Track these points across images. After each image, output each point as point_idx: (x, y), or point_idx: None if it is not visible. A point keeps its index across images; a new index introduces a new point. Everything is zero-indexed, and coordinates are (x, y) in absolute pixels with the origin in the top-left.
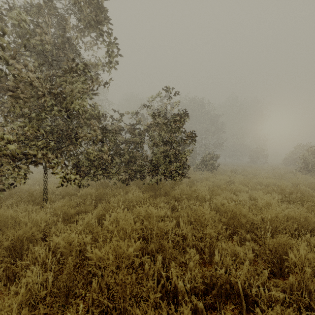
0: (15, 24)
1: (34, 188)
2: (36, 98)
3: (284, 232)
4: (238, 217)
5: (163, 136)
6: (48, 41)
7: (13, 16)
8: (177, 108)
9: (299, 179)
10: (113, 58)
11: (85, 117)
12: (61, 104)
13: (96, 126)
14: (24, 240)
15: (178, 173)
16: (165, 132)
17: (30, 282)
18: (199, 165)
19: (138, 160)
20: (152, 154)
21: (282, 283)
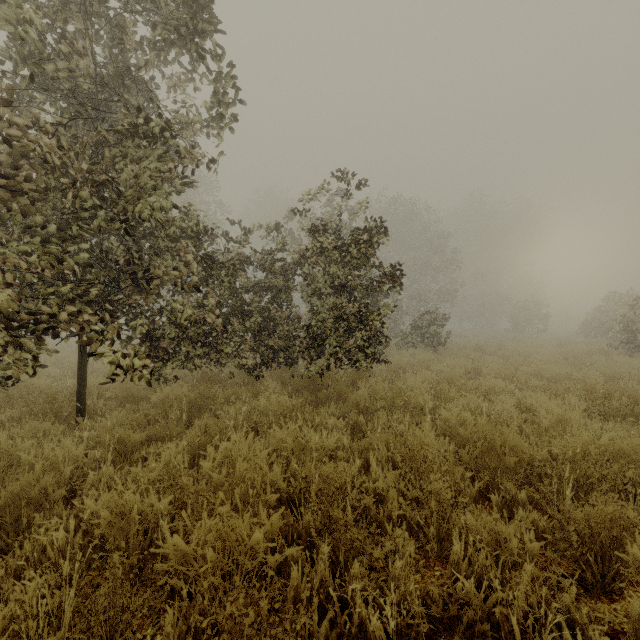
0: (13, 33)
1: (64, 384)
2: (61, 194)
3: (604, 488)
4: (500, 452)
5: (334, 275)
6: (86, 70)
7: (5, 12)
8: (363, 219)
9: (622, 367)
10: (226, 108)
11: (167, 235)
12: (114, 206)
13: (189, 254)
14: (22, 507)
15: (365, 354)
16: (338, 267)
17: (19, 614)
18: (408, 336)
19: (281, 325)
20: (310, 313)
21: (608, 610)
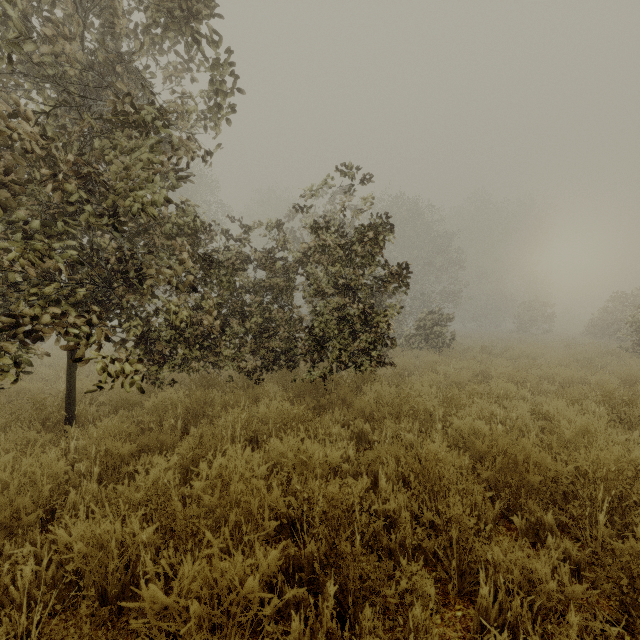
0: None
1: (58, 387)
2: None
3: None
4: (523, 468)
5: (337, 274)
6: (73, 54)
7: None
8: (366, 218)
9: (638, 370)
10: (224, 97)
11: (162, 233)
12: (104, 201)
13: (185, 252)
14: None
15: (369, 357)
16: (341, 266)
17: None
18: (412, 337)
19: (282, 327)
20: (312, 314)
21: None
